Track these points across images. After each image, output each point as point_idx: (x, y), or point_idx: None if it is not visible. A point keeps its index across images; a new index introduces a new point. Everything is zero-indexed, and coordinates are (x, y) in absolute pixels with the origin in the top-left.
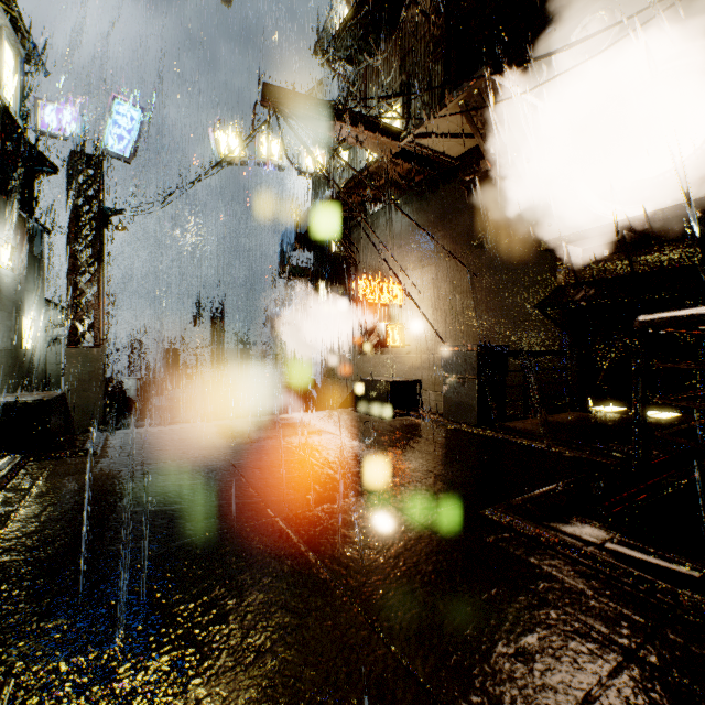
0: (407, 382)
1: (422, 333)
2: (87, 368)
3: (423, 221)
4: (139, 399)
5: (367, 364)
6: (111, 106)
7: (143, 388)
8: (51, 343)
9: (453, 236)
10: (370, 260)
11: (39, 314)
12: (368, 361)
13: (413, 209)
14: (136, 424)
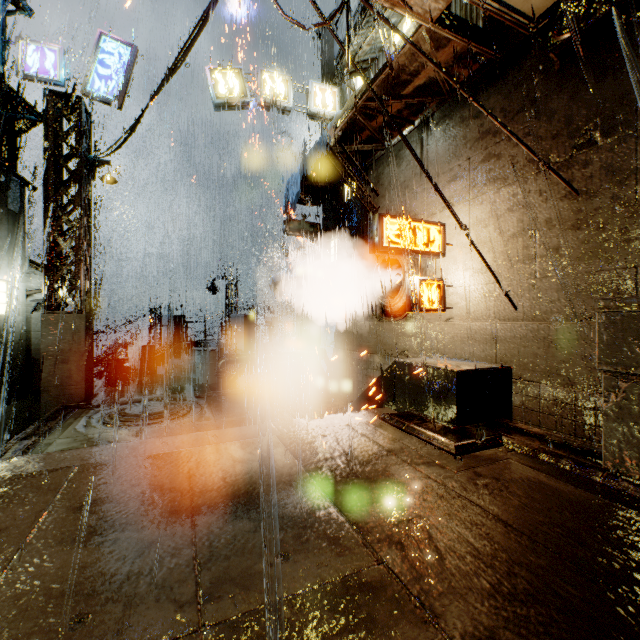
0: (485, 372)
1: (472, 291)
2: (67, 336)
3: (474, 133)
4: (141, 368)
5: (388, 333)
6: (98, 43)
7: (146, 356)
8: (34, 308)
9: (529, 141)
10: (393, 203)
11: (16, 276)
12: (390, 330)
13: (457, 121)
14: (121, 400)
